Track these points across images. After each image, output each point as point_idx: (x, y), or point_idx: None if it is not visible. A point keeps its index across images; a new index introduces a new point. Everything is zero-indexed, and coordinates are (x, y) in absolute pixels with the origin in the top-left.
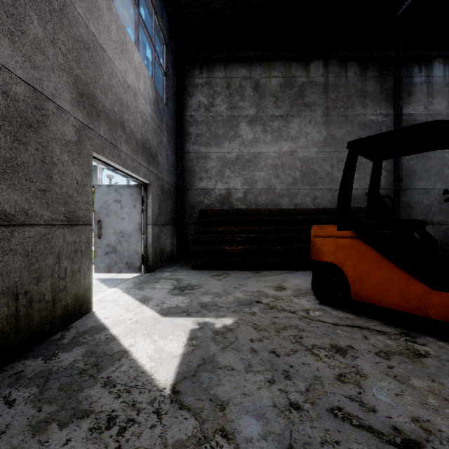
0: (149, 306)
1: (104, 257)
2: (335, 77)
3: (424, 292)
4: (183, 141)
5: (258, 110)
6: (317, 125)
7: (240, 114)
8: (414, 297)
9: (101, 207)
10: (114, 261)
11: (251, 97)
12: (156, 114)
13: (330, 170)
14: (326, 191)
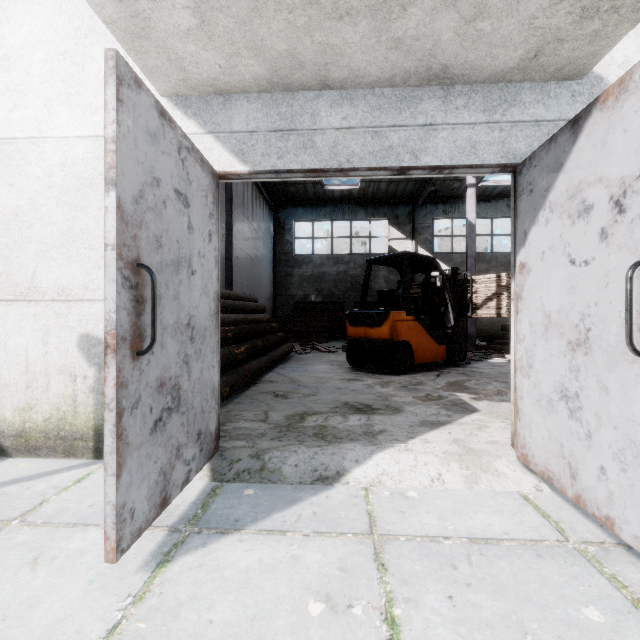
0: (458, 418)
1: (149, 448)
2: None
3: (437, 348)
4: None
5: None
6: None
7: None
8: (435, 351)
9: (141, 195)
10: (174, 446)
11: None
12: None
13: None
14: None
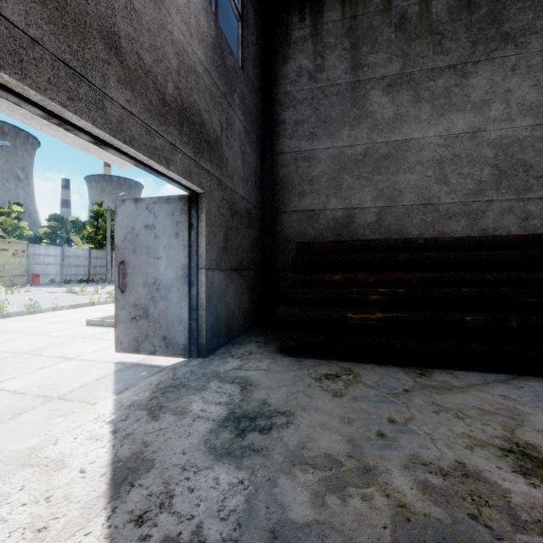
0: (111, 524)
1: (129, 326)
2: None
3: None
4: (273, 135)
5: (404, 64)
6: (532, 71)
7: (371, 77)
8: None
9: (125, 238)
10: (144, 333)
11: (391, 43)
12: (218, 71)
13: None
14: None
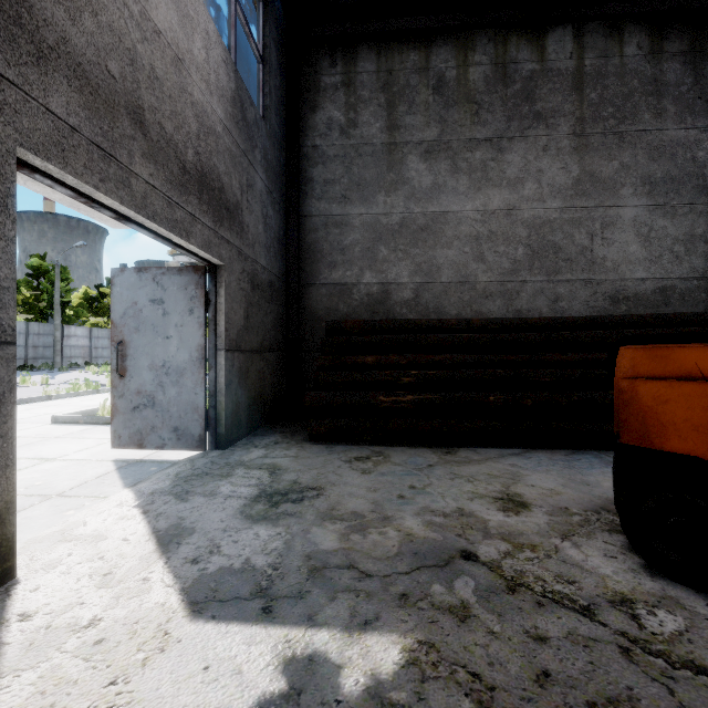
0: (170, 565)
1: (130, 417)
2: (598, 58)
3: None
4: (299, 194)
5: (442, 130)
6: (561, 154)
7: (408, 140)
8: None
9: (125, 314)
10: (149, 424)
11: (429, 106)
12: (239, 127)
13: (587, 244)
14: (579, 286)
